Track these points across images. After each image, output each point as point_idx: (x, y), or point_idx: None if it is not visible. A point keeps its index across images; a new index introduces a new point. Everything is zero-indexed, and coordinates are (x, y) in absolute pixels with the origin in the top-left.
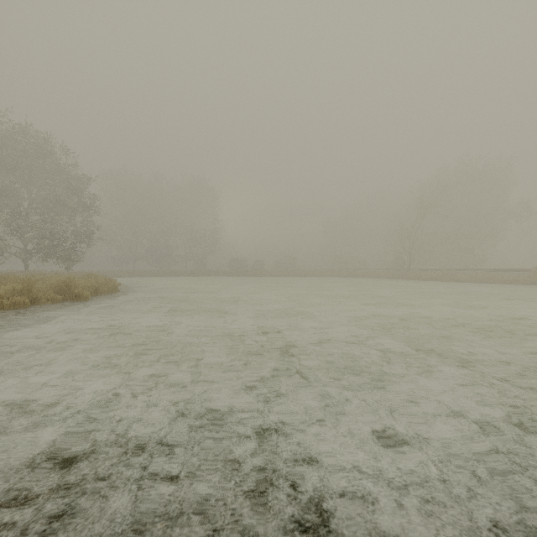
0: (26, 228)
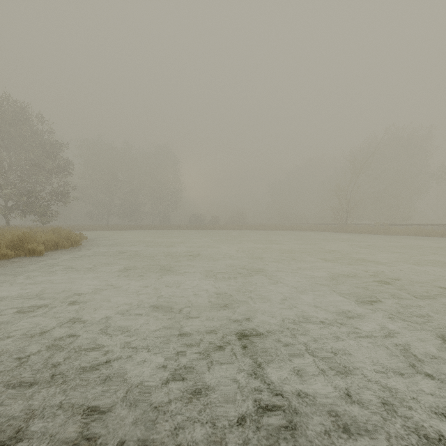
0: (5, 187)
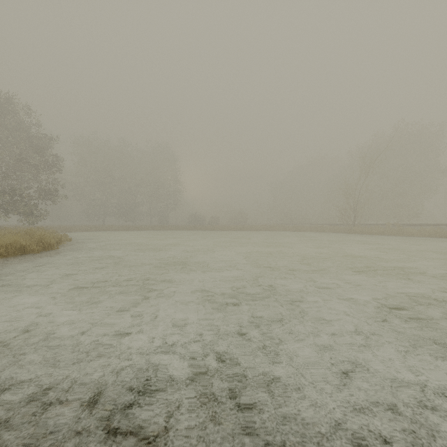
0: None
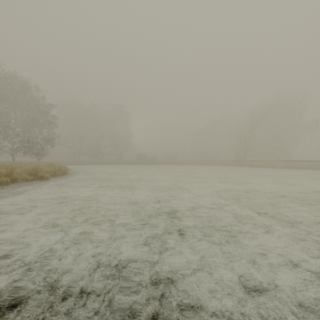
0: (13, 135)
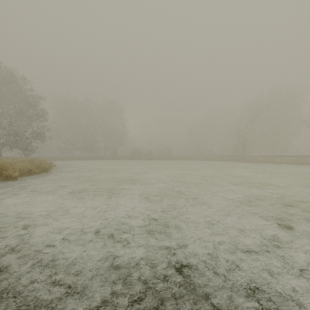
0: None
